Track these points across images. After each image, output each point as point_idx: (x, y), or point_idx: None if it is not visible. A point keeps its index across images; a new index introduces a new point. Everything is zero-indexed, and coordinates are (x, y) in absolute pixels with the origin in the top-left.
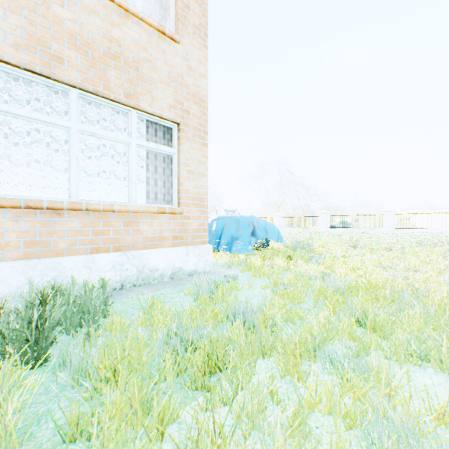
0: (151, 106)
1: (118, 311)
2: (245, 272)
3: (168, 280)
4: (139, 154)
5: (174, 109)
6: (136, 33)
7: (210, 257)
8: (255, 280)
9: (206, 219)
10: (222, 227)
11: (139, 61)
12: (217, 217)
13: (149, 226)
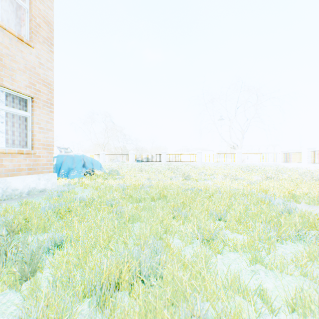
0: (12, 85)
1: None
2: (79, 187)
3: (25, 195)
4: None
5: (29, 88)
6: (0, 36)
7: (56, 180)
8: (85, 190)
9: (52, 157)
10: (61, 162)
11: (3, 55)
12: (57, 155)
13: (10, 162)
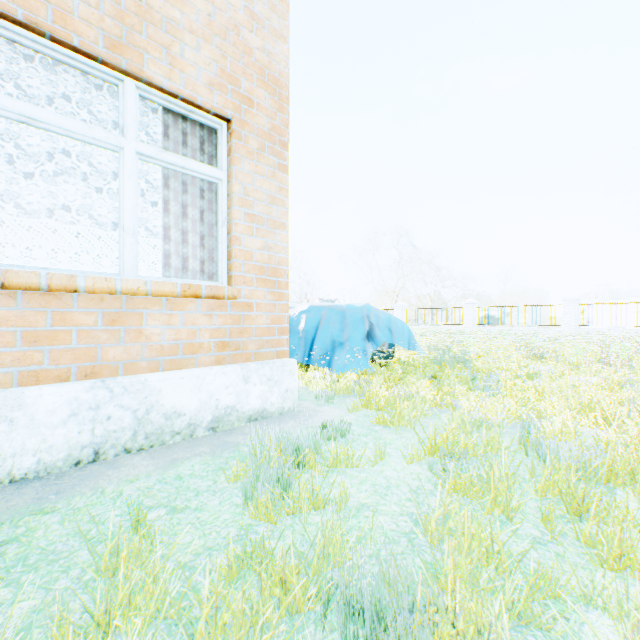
0: (170, 76)
1: (36, 551)
2: (359, 412)
3: (204, 433)
4: (155, 184)
5: (219, 89)
6: None
7: (293, 383)
8: (382, 433)
9: (285, 309)
10: (315, 325)
11: None
12: (307, 308)
13: (164, 324)
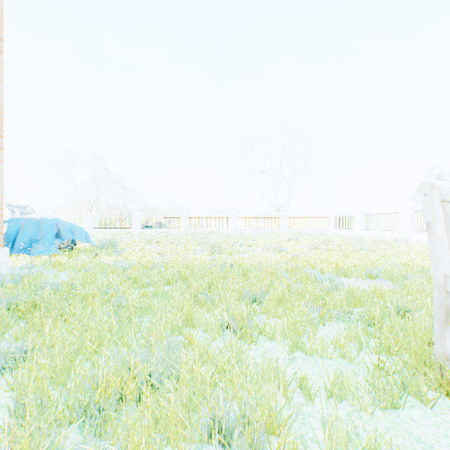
0: None
1: None
2: (50, 269)
3: None
4: None
5: None
6: None
7: (8, 260)
8: (61, 273)
9: (1, 222)
10: (17, 230)
11: None
12: (9, 219)
13: None
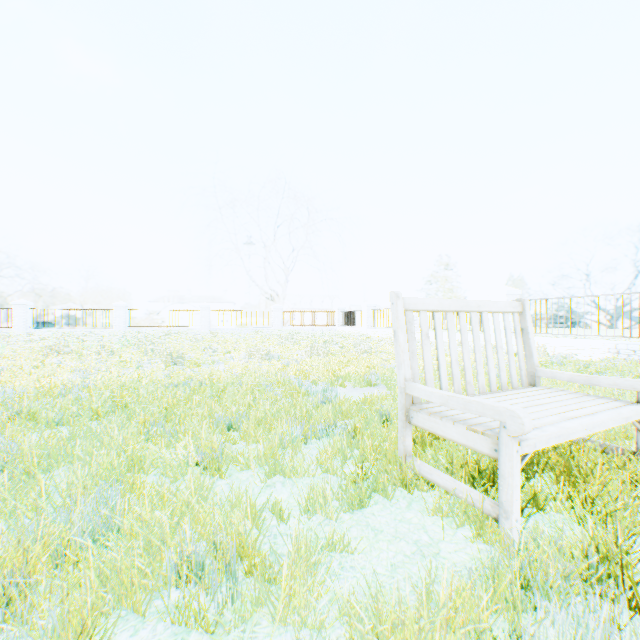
0: None
1: None
2: None
3: None
4: None
5: None
6: None
7: None
8: None
9: None
10: None
11: None
12: None
13: None
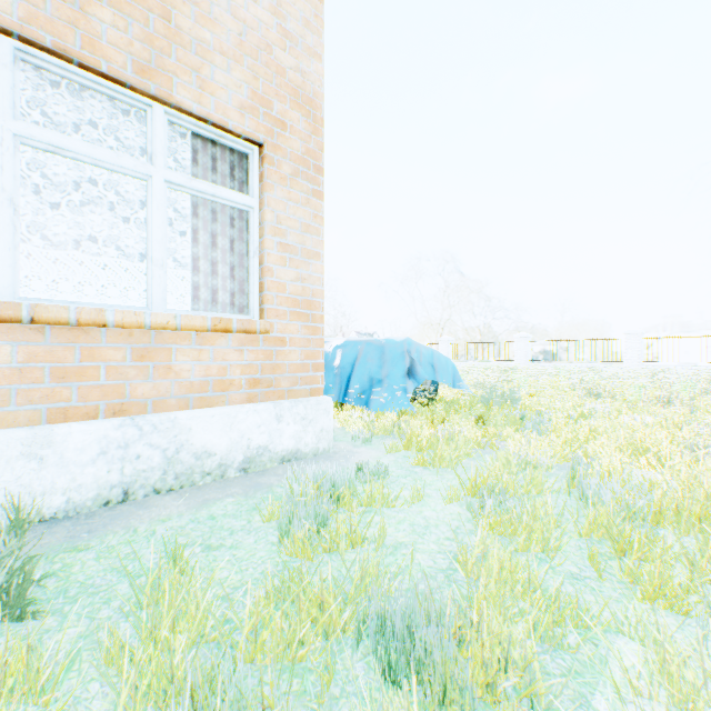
0: (200, 100)
1: (75, 584)
2: (398, 453)
3: (235, 474)
4: (183, 212)
5: (251, 112)
6: None
7: (328, 423)
8: (422, 474)
9: (320, 344)
10: (352, 361)
11: None
12: (342, 343)
13: (193, 360)
